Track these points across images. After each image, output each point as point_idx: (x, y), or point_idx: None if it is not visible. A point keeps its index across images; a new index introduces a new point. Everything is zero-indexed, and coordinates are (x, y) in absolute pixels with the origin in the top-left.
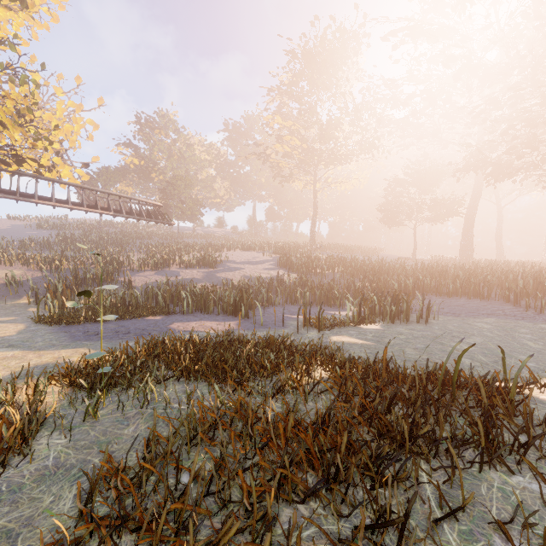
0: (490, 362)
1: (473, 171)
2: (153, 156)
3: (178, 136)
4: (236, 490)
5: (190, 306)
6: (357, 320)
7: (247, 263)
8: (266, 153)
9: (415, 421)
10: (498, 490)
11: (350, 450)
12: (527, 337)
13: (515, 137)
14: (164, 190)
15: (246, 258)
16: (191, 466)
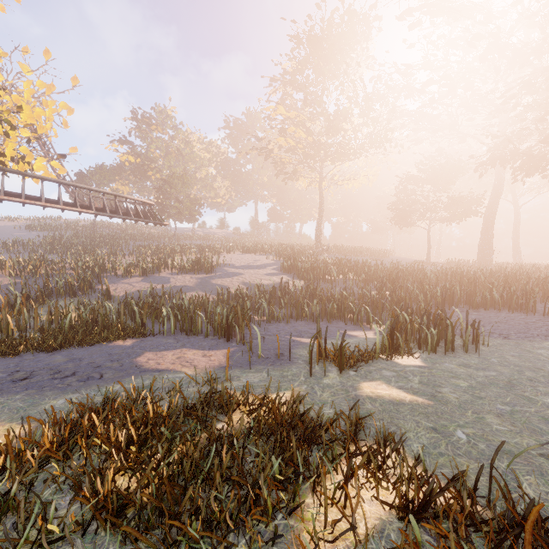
0: None
1: (500, 164)
2: (149, 153)
3: (176, 133)
4: None
5: (172, 325)
6: (390, 352)
7: (247, 267)
8: (268, 148)
9: None
10: None
11: None
12: None
13: None
14: (160, 189)
15: (246, 262)
16: None
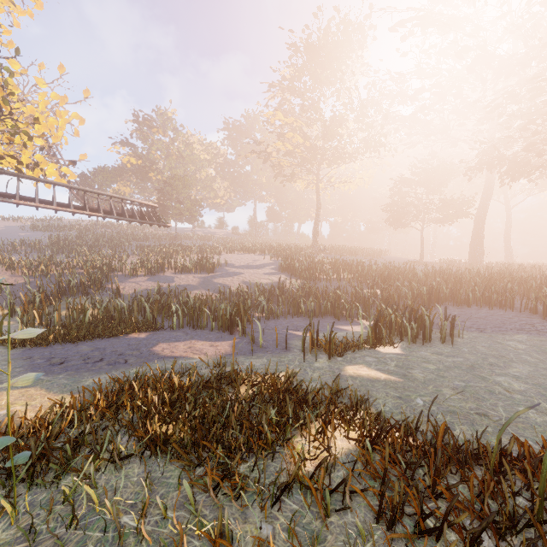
0: None
1: (487, 169)
2: (150, 155)
3: (177, 135)
4: None
5: (181, 320)
6: (373, 342)
7: (247, 267)
8: (267, 152)
9: None
10: None
11: None
12: None
13: (536, 132)
14: (161, 190)
15: (245, 262)
16: None
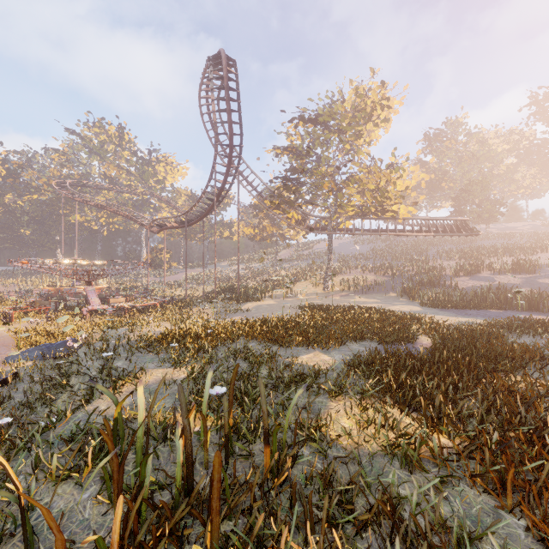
0: None
1: None
2: (442, 167)
3: (470, 139)
4: None
5: (524, 306)
6: None
7: None
8: None
9: None
10: None
11: None
12: None
13: None
14: (456, 198)
15: None
16: None
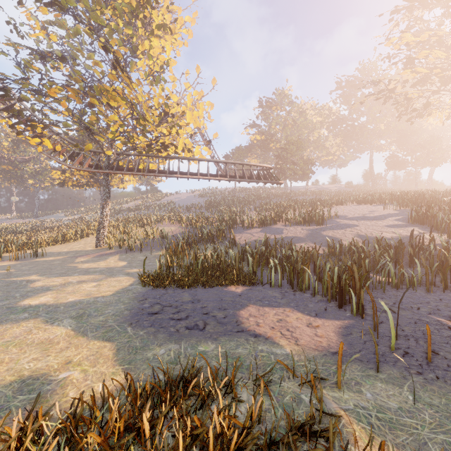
0: None
1: None
2: (270, 130)
3: (291, 107)
4: None
5: (279, 277)
6: None
7: (362, 218)
8: (388, 89)
9: None
10: None
11: None
12: None
13: None
14: (278, 156)
15: (360, 213)
16: None
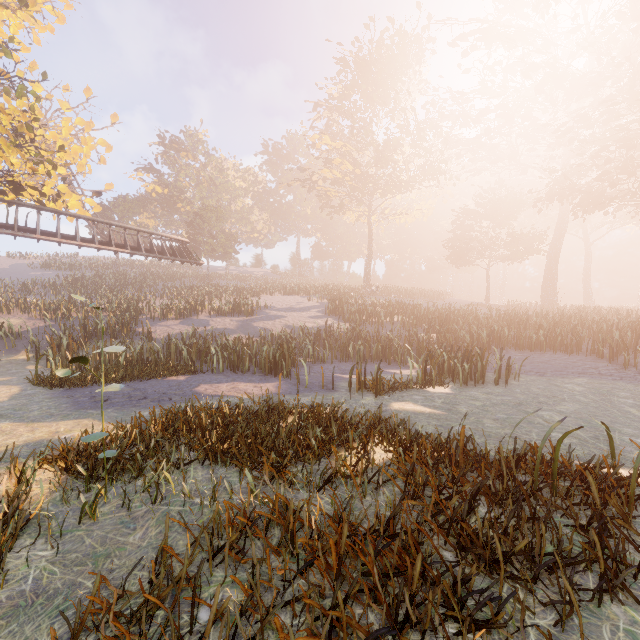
0: (590, 437)
1: (558, 200)
2: (178, 183)
3: (209, 160)
4: (272, 634)
5: (221, 364)
6: (422, 382)
7: (290, 309)
8: (312, 180)
9: (507, 531)
10: (626, 635)
11: (423, 573)
12: (629, 402)
13: (609, 161)
14: (191, 223)
15: (288, 304)
16: (213, 593)
